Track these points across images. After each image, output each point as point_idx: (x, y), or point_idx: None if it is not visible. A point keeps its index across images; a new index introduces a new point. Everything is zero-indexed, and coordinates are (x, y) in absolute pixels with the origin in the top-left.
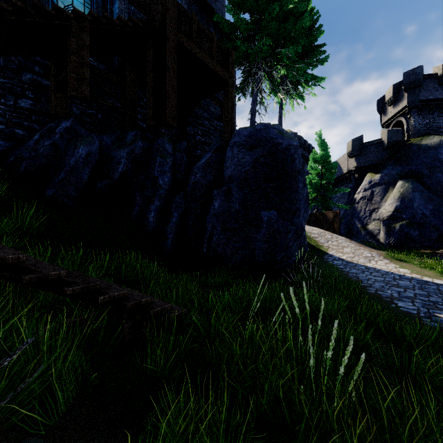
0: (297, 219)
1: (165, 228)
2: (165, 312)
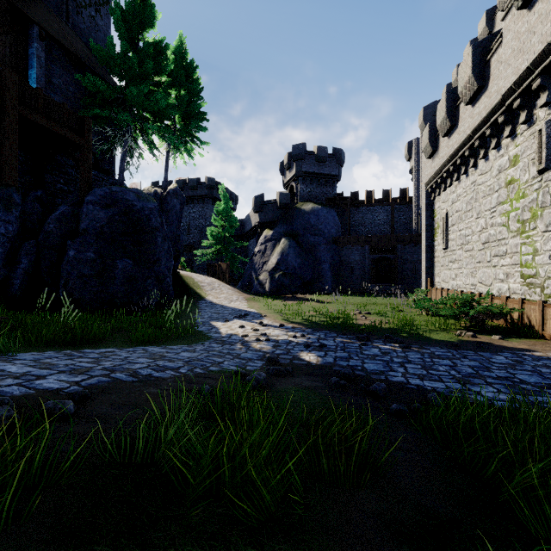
0: (158, 268)
1: (11, 274)
2: None
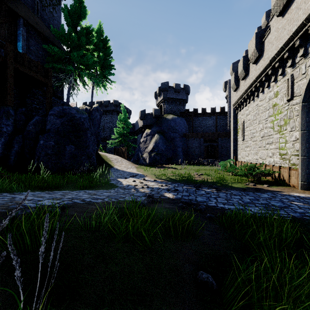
0: (88, 150)
1: (9, 153)
2: (2, 176)
